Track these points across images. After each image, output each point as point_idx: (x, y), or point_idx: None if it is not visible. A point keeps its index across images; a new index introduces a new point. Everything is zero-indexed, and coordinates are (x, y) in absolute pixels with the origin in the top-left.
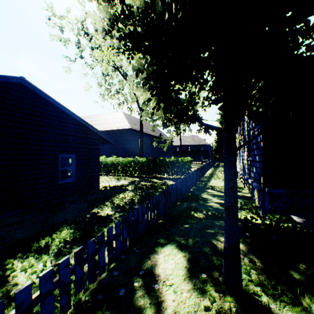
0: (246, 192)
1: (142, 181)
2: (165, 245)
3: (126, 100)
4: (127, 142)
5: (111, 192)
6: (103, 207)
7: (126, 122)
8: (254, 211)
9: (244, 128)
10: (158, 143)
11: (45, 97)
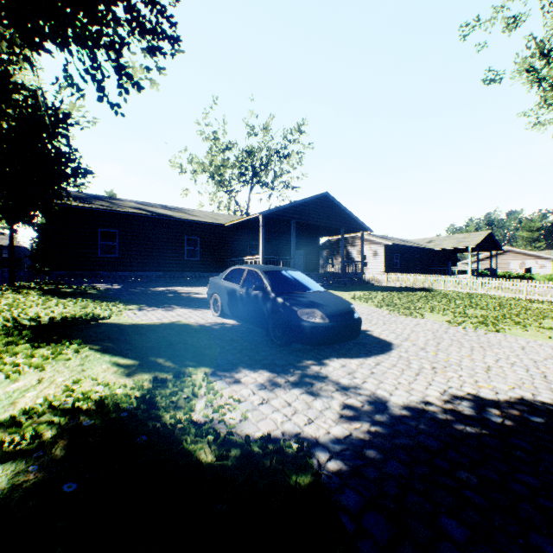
0: None
1: None
2: None
3: None
4: None
5: None
6: None
7: None
8: None
9: None
10: None
11: None
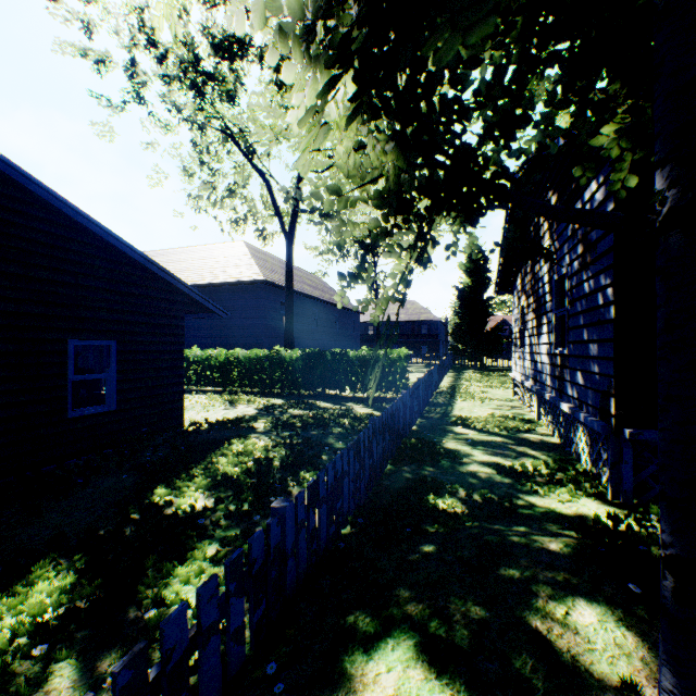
0: (547, 432)
1: (290, 406)
2: (375, 641)
3: (252, 212)
4: (255, 312)
5: (211, 438)
6: (184, 486)
7: (252, 266)
8: (587, 486)
9: (540, 277)
10: (328, 317)
11: (23, 181)
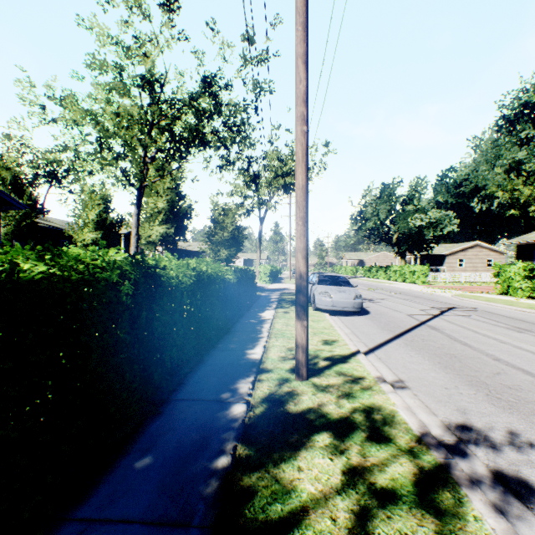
0: None
1: None
2: None
3: None
4: None
5: None
6: None
7: None
8: None
9: None
10: None
11: None
